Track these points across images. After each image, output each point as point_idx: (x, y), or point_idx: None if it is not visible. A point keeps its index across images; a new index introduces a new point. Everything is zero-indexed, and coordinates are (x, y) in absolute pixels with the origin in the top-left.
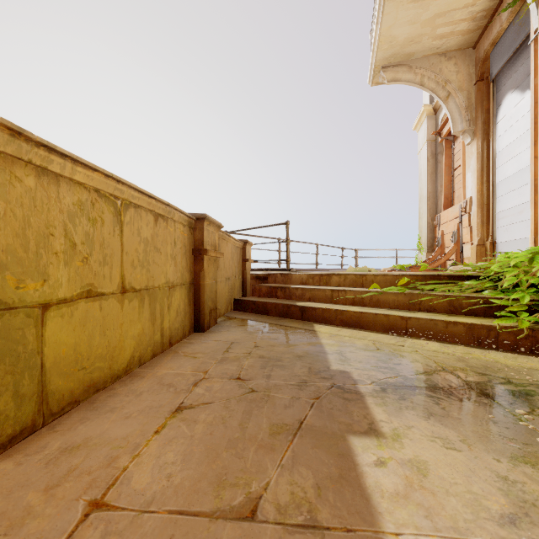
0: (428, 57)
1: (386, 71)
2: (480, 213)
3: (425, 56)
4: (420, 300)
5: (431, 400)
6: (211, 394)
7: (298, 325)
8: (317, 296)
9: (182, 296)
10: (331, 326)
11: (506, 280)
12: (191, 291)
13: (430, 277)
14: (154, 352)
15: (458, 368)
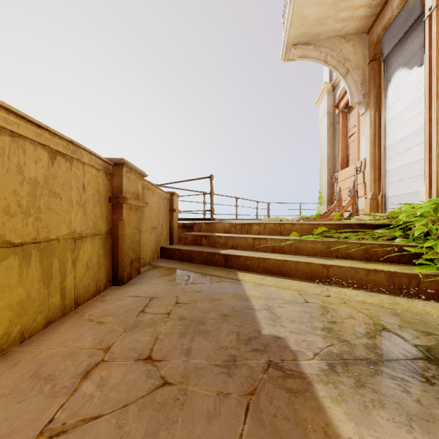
0: (331, 38)
1: (297, 48)
2: (373, 172)
3: (329, 38)
4: (337, 247)
5: (396, 384)
6: (103, 395)
7: (222, 273)
8: (239, 243)
9: (95, 247)
10: (254, 274)
11: (416, 228)
12: (108, 242)
13: (343, 226)
14: (49, 319)
15: (397, 325)
